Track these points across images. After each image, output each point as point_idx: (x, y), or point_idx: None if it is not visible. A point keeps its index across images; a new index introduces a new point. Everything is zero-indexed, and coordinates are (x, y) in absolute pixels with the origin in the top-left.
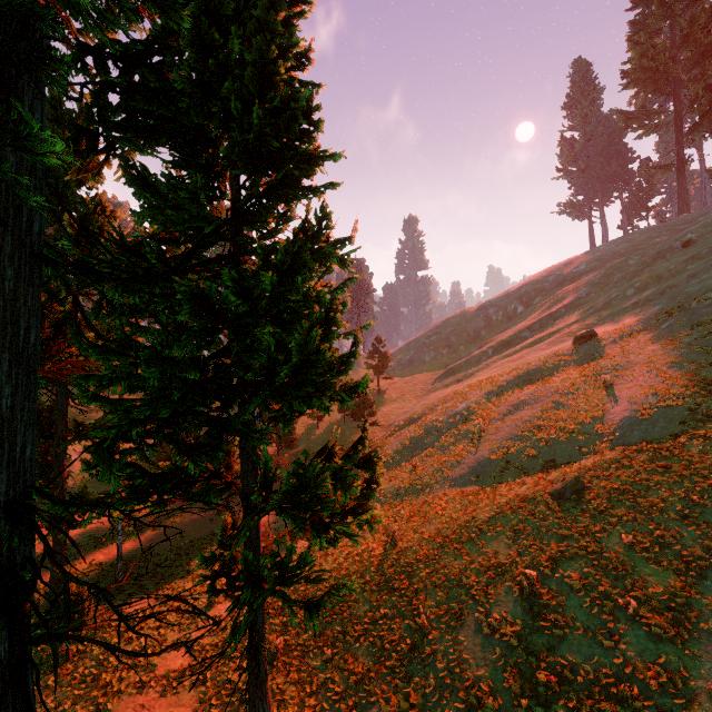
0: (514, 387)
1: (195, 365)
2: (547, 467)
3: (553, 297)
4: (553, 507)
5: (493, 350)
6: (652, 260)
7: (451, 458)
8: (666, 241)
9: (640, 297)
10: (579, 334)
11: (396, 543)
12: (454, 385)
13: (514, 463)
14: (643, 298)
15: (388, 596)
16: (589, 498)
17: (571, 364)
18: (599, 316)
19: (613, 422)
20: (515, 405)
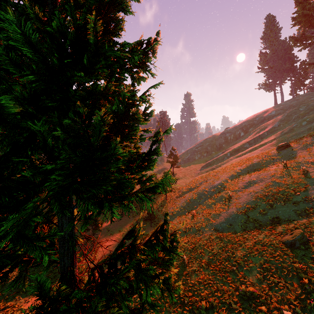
0: (245, 173)
1: None
2: (275, 222)
3: (259, 127)
4: (288, 253)
5: (230, 154)
6: (313, 107)
7: (213, 212)
8: None
9: (311, 125)
10: (280, 144)
11: (185, 267)
12: (211, 171)
13: (252, 217)
14: (313, 126)
15: (181, 310)
16: (313, 249)
17: (277, 160)
18: (288, 136)
19: None
20: (248, 183)
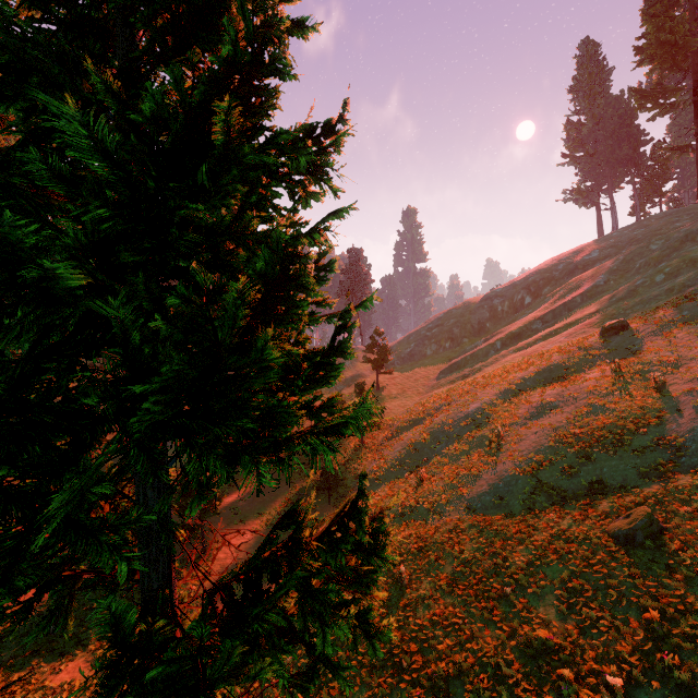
0: (534, 385)
1: (2, 373)
2: (594, 491)
3: (565, 286)
4: (620, 558)
5: (502, 343)
6: (679, 244)
7: (465, 471)
8: (694, 224)
9: (674, 283)
10: (607, 324)
11: (403, 589)
12: (460, 381)
13: (548, 482)
14: (678, 284)
15: (395, 681)
16: (673, 548)
17: (601, 359)
18: (625, 305)
19: (678, 434)
20: (539, 407)
